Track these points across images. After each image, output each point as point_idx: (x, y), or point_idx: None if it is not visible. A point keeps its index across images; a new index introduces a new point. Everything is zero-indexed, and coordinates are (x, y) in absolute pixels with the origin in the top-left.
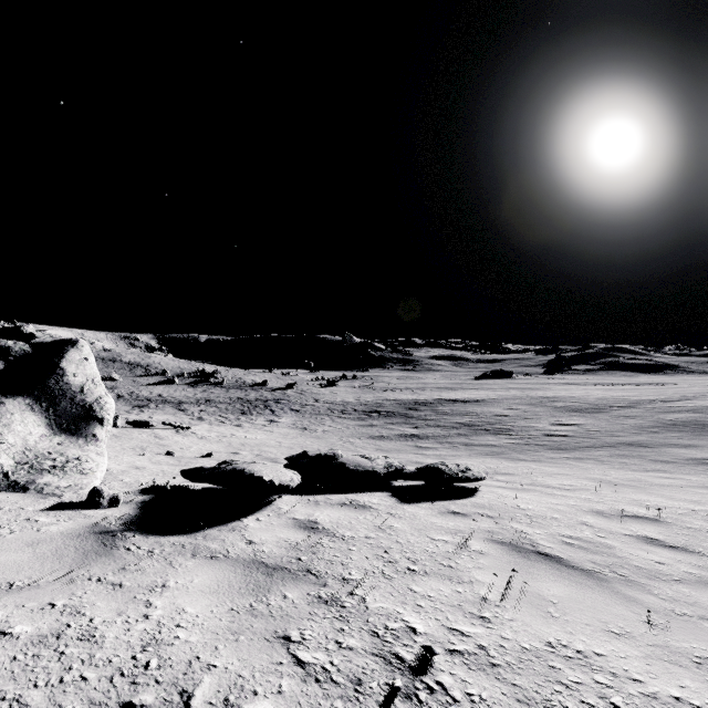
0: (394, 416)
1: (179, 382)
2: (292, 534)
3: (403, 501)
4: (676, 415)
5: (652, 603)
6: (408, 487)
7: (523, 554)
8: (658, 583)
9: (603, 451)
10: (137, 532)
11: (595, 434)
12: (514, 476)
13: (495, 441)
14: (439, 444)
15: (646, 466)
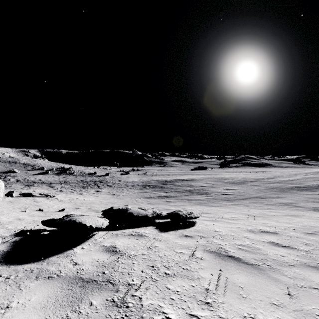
0: (156, 187)
1: (51, 173)
2: (101, 256)
3: (161, 231)
4: (273, 184)
5: (286, 281)
6: (163, 222)
7: (222, 258)
8: (285, 268)
9: (246, 201)
10: (3, 263)
11: (242, 193)
12: (211, 214)
13: (201, 198)
14: (176, 200)
15: (264, 207)
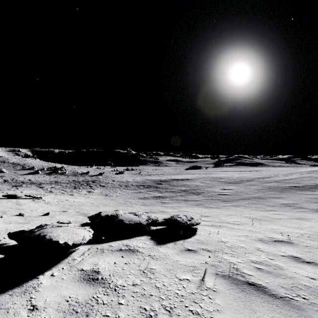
0: (150, 187)
1: (41, 173)
2: (75, 290)
3: (157, 243)
4: (270, 184)
5: None
6: (159, 230)
7: (241, 287)
8: None
9: (245, 202)
10: None
11: (240, 193)
12: (211, 217)
13: (197, 198)
14: (172, 200)
15: (266, 208)
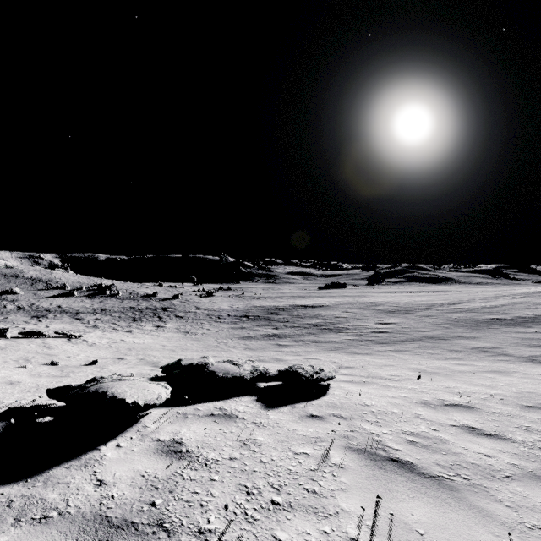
0: (260, 319)
1: (78, 294)
2: (152, 464)
3: (266, 406)
4: (458, 314)
5: (503, 515)
6: (271, 388)
7: (379, 464)
8: (497, 484)
9: (414, 344)
10: None
11: (407, 330)
12: (354, 369)
13: (336, 338)
14: (295, 342)
15: (446, 355)
